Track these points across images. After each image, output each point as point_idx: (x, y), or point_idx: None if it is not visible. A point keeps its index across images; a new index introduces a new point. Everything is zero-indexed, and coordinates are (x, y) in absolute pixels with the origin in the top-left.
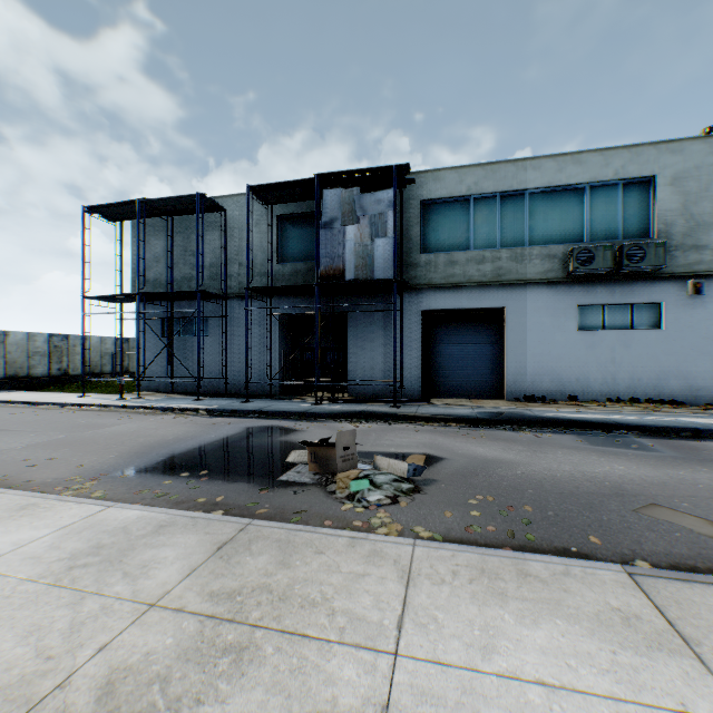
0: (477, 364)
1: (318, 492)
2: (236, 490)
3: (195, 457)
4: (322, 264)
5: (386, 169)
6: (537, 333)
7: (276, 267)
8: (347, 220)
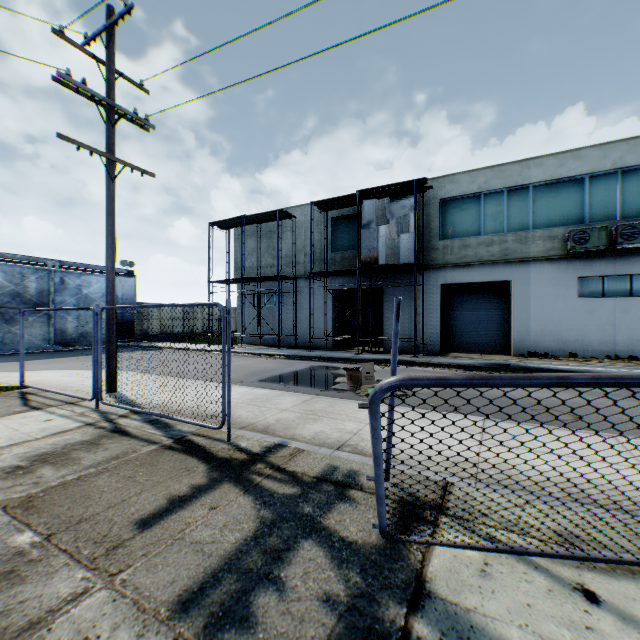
0: (487, 326)
1: (350, 393)
2: (308, 390)
3: (284, 377)
4: (362, 254)
5: (408, 183)
6: (539, 301)
7: (330, 256)
8: (379, 221)
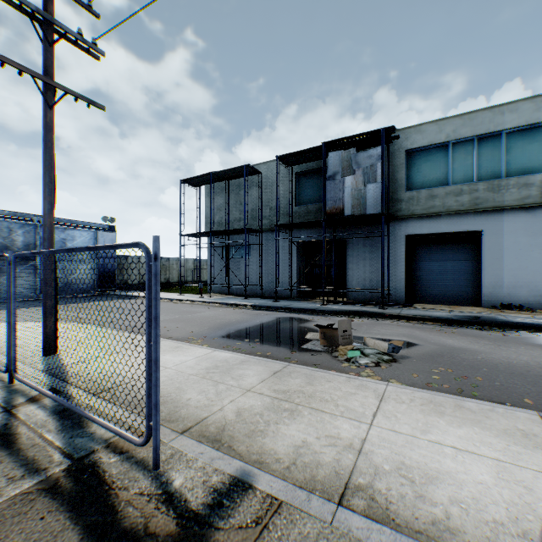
0: (455, 277)
1: (326, 356)
2: (277, 350)
3: (250, 332)
4: (327, 205)
5: (375, 132)
6: (513, 251)
7: (295, 209)
8: (345, 172)
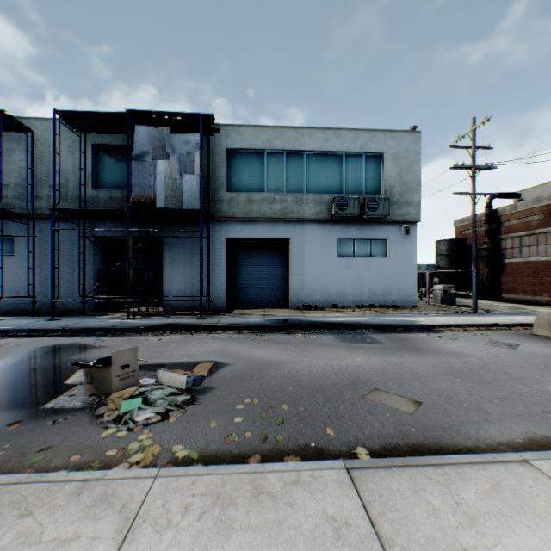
0: (270, 282)
1: (83, 418)
2: None
3: None
4: (134, 192)
5: (193, 116)
6: (312, 258)
7: (92, 193)
8: (157, 155)
